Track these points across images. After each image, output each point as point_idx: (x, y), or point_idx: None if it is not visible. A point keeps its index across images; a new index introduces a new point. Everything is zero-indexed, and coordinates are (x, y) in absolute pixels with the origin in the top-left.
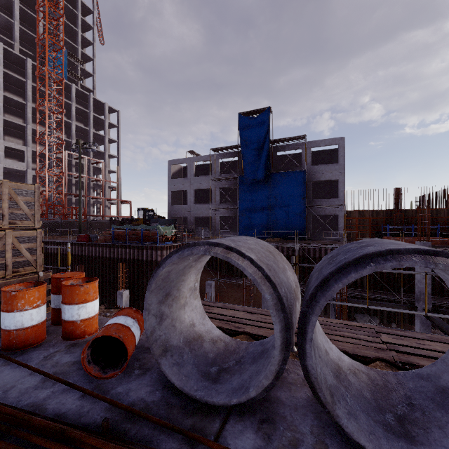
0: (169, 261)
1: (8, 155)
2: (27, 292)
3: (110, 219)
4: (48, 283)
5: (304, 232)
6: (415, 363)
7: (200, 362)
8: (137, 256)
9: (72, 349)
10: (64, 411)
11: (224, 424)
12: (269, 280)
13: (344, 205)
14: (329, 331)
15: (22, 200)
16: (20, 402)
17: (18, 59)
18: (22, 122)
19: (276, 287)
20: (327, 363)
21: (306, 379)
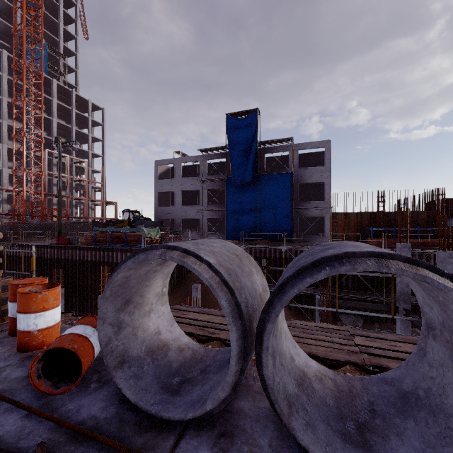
0: (124, 266)
1: None
2: None
3: (93, 221)
4: (7, 290)
5: (292, 234)
6: (385, 366)
7: (162, 373)
8: (120, 259)
9: (26, 362)
10: (1, 434)
11: (178, 440)
12: (227, 286)
13: (330, 208)
14: (304, 335)
15: None
16: None
17: None
18: None
19: (234, 293)
20: (290, 371)
21: (264, 389)
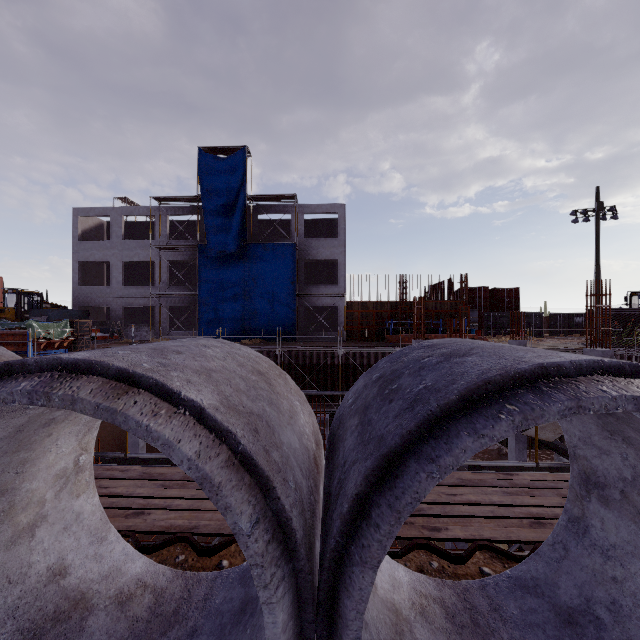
0: None
1: None
2: None
3: None
4: None
5: (294, 330)
6: None
7: None
8: None
9: None
10: None
11: None
12: None
13: (344, 294)
14: None
15: None
16: None
17: None
18: None
19: None
20: (16, 613)
21: None
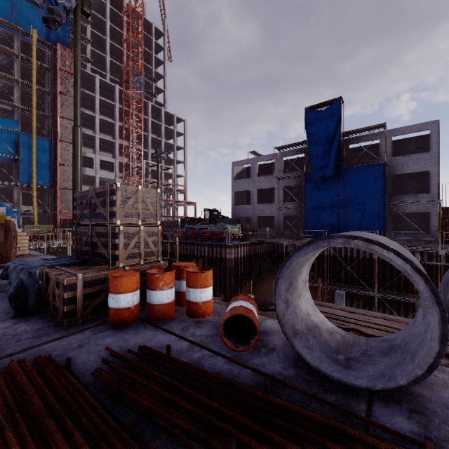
0: (303, 252)
1: (102, 167)
2: (165, 276)
3: (181, 219)
4: None
5: (384, 232)
6: None
7: (325, 349)
8: (207, 253)
9: (200, 325)
10: (218, 370)
11: (369, 406)
12: (419, 273)
13: (439, 201)
14: None
15: (149, 202)
16: (182, 358)
17: (109, 87)
18: (111, 139)
19: (428, 280)
20: None
21: None
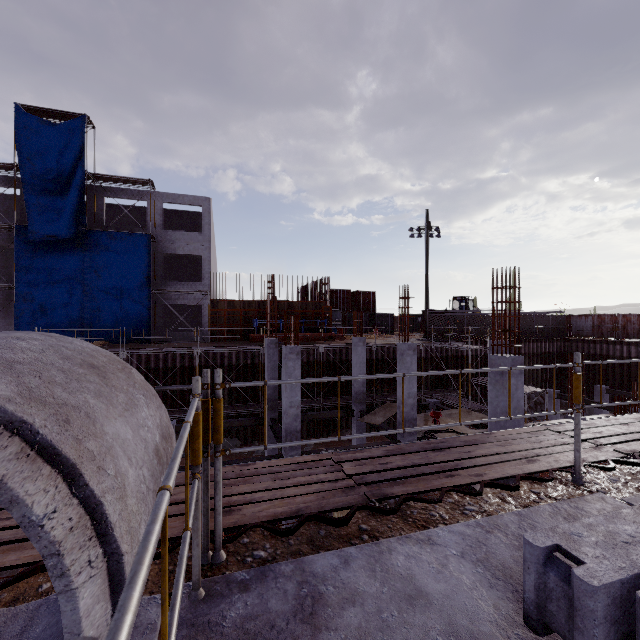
0: None
1: None
2: None
3: None
4: None
5: (149, 330)
6: None
7: None
8: None
9: None
10: None
11: None
12: None
13: (208, 292)
14: None
15: None
16: None
17: None
18: None
19: None
20: None
21: None
